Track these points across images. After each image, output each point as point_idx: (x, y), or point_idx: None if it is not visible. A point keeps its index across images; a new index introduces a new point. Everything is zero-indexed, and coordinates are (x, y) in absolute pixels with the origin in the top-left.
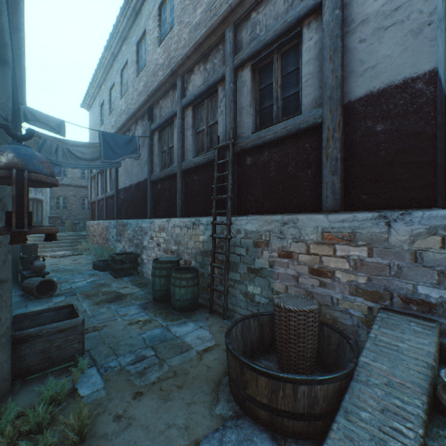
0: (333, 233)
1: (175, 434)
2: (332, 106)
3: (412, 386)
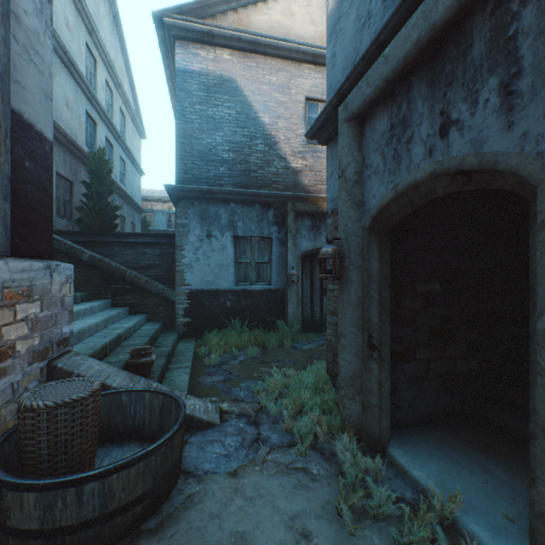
0: (16, 289)
1: (250, 488)
2: (6, 95)
3: (130, 374)
